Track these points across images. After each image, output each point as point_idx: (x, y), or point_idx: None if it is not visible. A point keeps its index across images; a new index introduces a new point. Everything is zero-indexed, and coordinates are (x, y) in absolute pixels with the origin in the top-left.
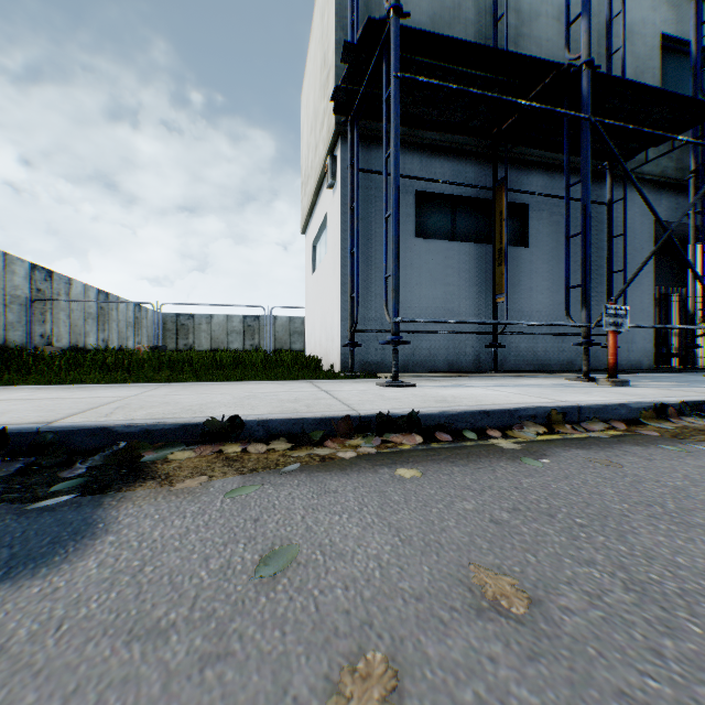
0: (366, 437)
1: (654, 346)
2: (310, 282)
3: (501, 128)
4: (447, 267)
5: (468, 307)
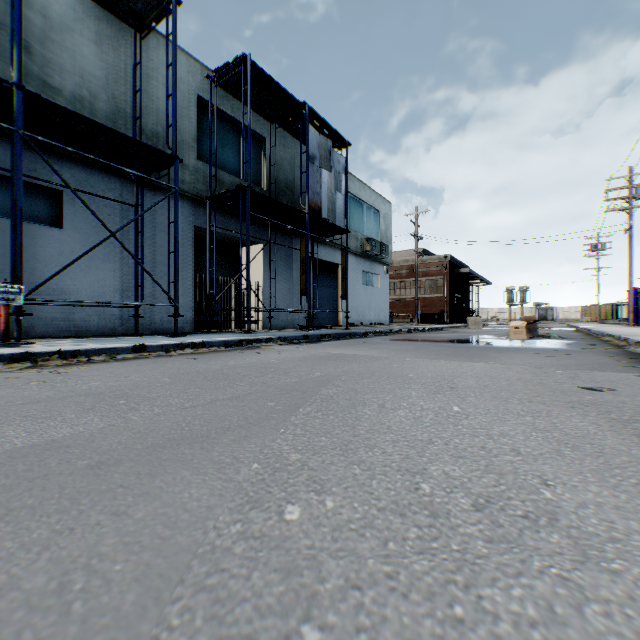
0: None
1: (198, 316)
2: None
3: None
4: None
5: None
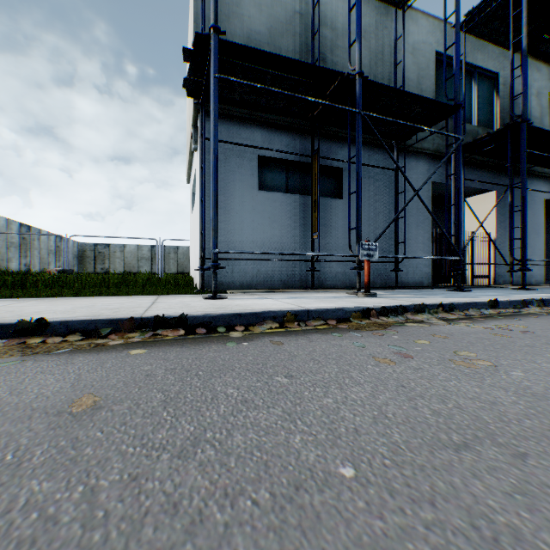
0: (143, 332)
1: (433, 270)
2: (191, 221)
3: (314, 113)
4: (282, 212)
5: (298, 242)
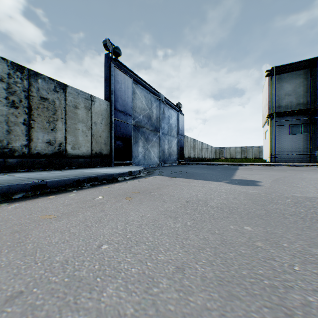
0: (264, 165)
1: None
2: (264, 141)
3: (308, 112)
4: (298, 140)
5: (305, 148)
